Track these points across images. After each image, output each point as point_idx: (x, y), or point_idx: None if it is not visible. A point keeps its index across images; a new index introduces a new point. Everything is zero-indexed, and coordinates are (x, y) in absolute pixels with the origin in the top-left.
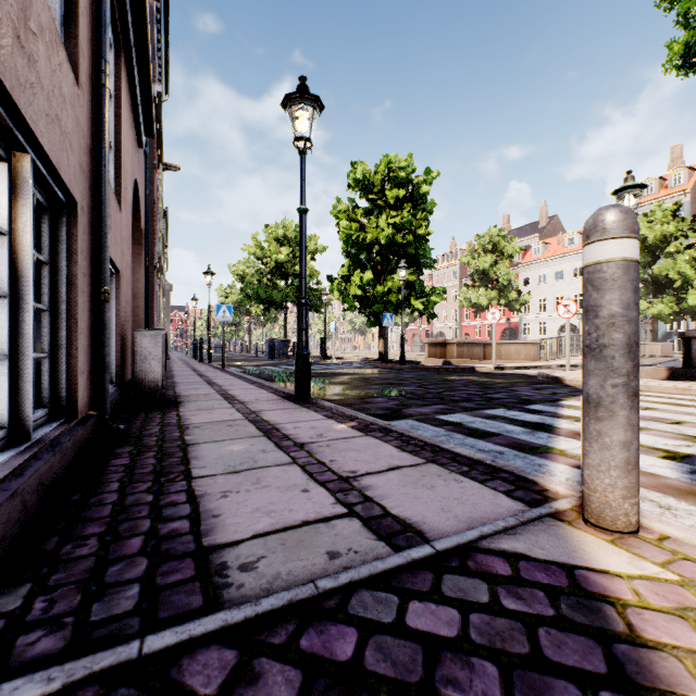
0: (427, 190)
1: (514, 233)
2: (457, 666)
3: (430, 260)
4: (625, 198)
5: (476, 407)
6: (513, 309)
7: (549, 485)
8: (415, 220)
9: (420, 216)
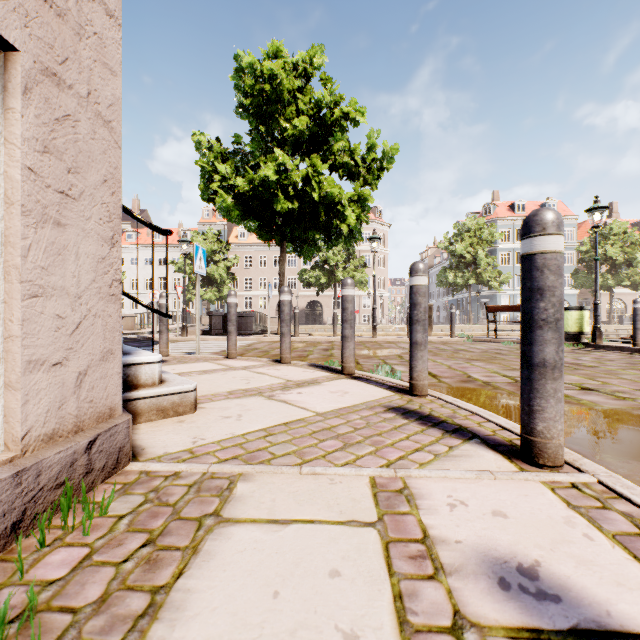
0: None
1: None
2: None
3: None
4: (183, 245)
5: None
6: None
7: None
8: None
9: None
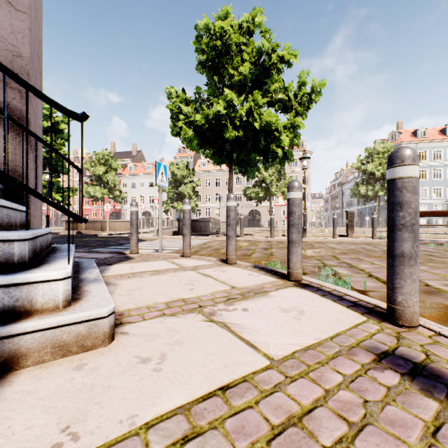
0: (65, 128)
1: (118, 154)
2: (112, 261)
3: (66, 169)
4: None
5: (104, 247)
6: (118, 201)
7: (126, 252)
8: (56, 143)
9: (60, 142)
